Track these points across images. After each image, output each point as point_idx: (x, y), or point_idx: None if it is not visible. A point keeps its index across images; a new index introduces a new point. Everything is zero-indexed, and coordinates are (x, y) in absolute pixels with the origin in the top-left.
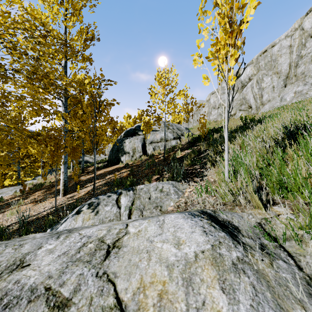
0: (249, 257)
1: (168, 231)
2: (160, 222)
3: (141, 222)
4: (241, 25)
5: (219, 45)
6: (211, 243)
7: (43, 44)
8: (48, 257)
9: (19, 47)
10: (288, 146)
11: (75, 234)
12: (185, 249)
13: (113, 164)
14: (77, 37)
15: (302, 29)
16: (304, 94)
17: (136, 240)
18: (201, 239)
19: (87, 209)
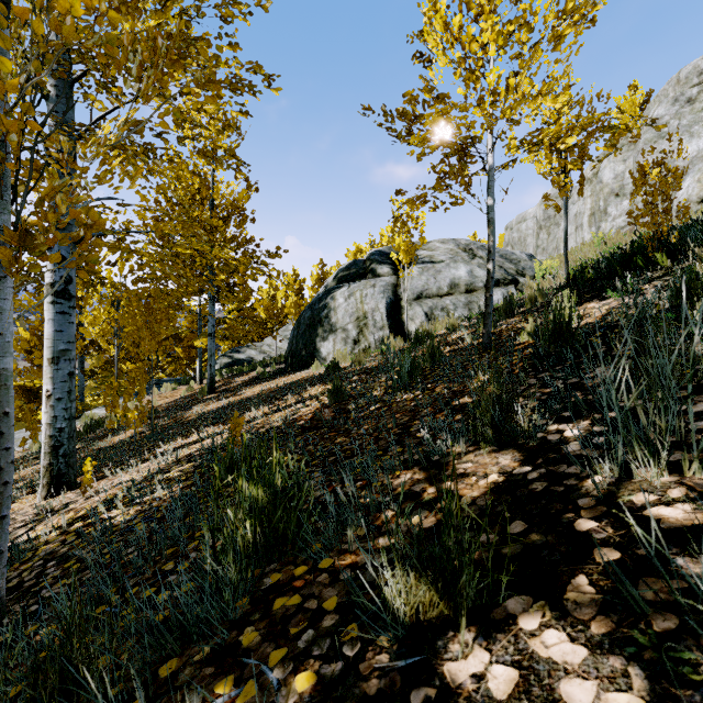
0: None
1: None
2: None
3: None
4: None
5: None
6: None
7: None
8: None
9: None
10: None
11: None
12: None
13: (298, 366)
14: None
15: None
16: None
17: None
18: None
19: None
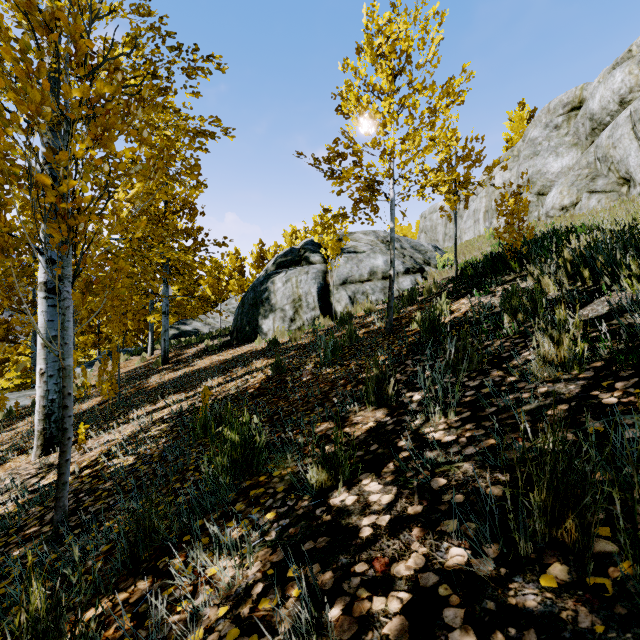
0: None
1: None
2: None
3: None
4: None
5: None
6: None
7: None
8: None
9: None
10: None
11: None
12: None
13: (242, 340)
14: None
15: None
16: None
17: None
18: None
19: None
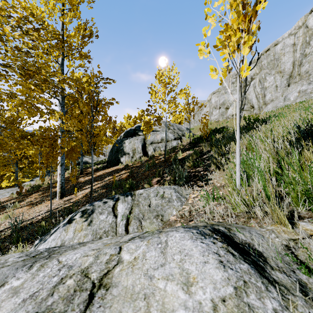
0: (291, 309)
1: (173, 260)
2: (162, 244)
3: (138, 244)
4: (257, 5)
5: (229, 31)
6: (234, 285)
7: (32, 35)
8: (9, 303)
9: (6, 38)
10: (305, 148)
11: (53, 262)
12: (198, 294)
13: (112, 165)
14: (74, 33)
15: (307, 27)
16: (309, 93)
17: (130, 274)
18: (217, 276)
19: (80, 218)
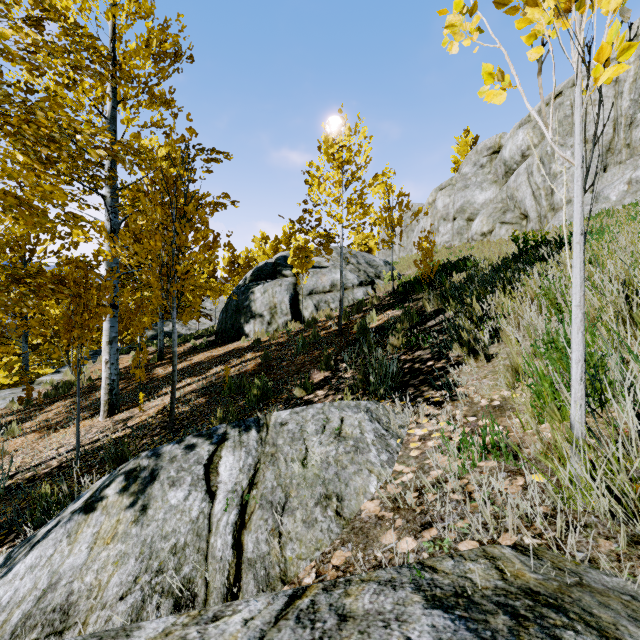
0: None
1: None
2: None
3: None
4: None
5: None
6: None
7: None
8: None
9: None
10: None
11: None
12: None
13: (227, 339)
14: (139, 48)
15: None
16: None
17: None
18: None
19: (117, 496)
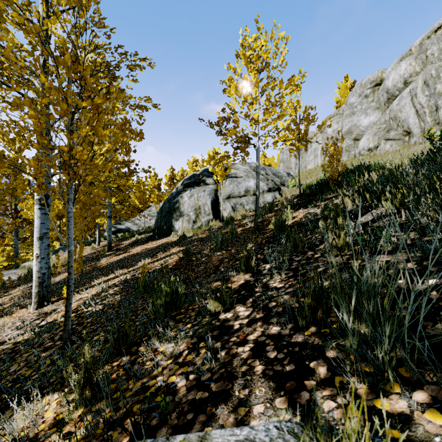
0: None
1: None
2: None
3: None
4: None
5: None
6: None
7: None
8: None
9: None
10: None
11: None
12: None
13: (161, 235)
14: None
15: None
16: None
17: None
18: None
19: None
